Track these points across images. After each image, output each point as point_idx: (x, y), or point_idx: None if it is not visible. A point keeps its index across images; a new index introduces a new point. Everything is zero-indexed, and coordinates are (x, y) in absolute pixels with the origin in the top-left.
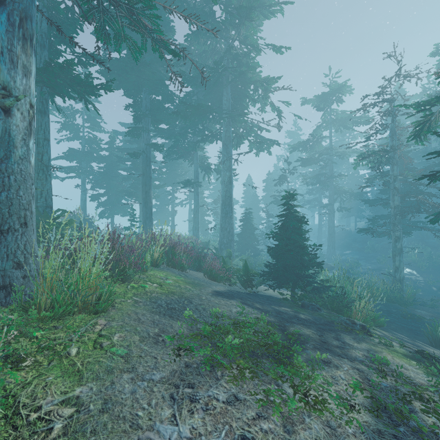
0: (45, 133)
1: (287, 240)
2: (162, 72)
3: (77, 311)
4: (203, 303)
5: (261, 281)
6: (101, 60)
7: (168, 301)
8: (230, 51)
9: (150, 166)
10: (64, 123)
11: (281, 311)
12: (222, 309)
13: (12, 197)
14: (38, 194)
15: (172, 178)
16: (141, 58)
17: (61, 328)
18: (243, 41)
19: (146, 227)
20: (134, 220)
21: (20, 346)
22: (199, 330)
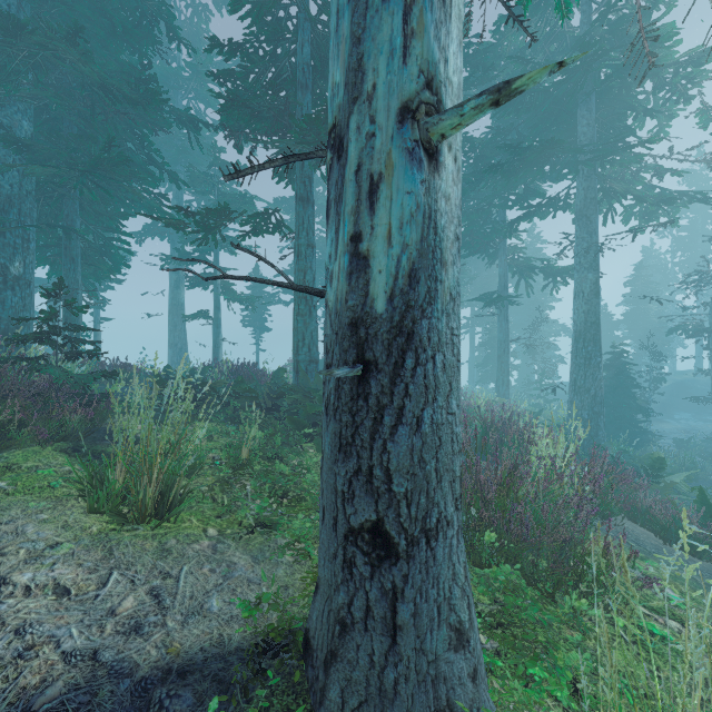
0: (307, 235)
1: None
2: None
3: None
4: None
5: None
6: None
7: None
8: (606, 17)
9: None
10: (290, 221)
11: None
12: None
13: (439, 420)
14: (299, 341)
15: None
16: None
17: None
18: None
19: None
20: None
21: None
22: None
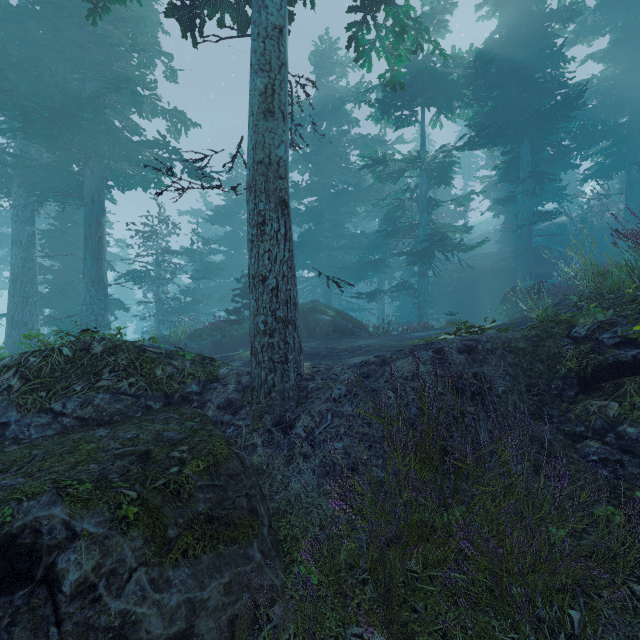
0: None
1: None
2: None
3: None
4: None
5: None
6: None
7: None
8: None
9: None
10: None
11: None
12: None
13: None
14: None
15: None
16: None
17: None
18: None
19: None
20: None
21: None
22: None
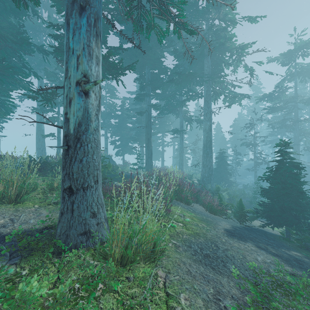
0: None
1: (282, 183)
2: (159, 53)
3: (139, 260)
4: (228, 248)
5: (253, 216)
6: (124, 50)
7: (198, 245)
8: (211, 28)
9: (150, 120)
10: None
11: (297, 258)
12: (248, 257)
13: (89, 161)
14: None
15: (162, 127)
16: (146, 45)
17: (132, 280)
18: (222, 19)
19: (148, 163)
20: (139, 158)
21: (109, 305)
22: (248, 291)
